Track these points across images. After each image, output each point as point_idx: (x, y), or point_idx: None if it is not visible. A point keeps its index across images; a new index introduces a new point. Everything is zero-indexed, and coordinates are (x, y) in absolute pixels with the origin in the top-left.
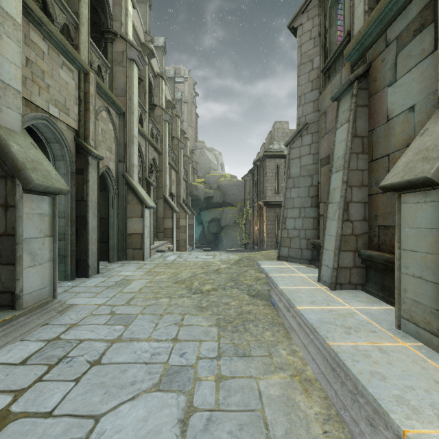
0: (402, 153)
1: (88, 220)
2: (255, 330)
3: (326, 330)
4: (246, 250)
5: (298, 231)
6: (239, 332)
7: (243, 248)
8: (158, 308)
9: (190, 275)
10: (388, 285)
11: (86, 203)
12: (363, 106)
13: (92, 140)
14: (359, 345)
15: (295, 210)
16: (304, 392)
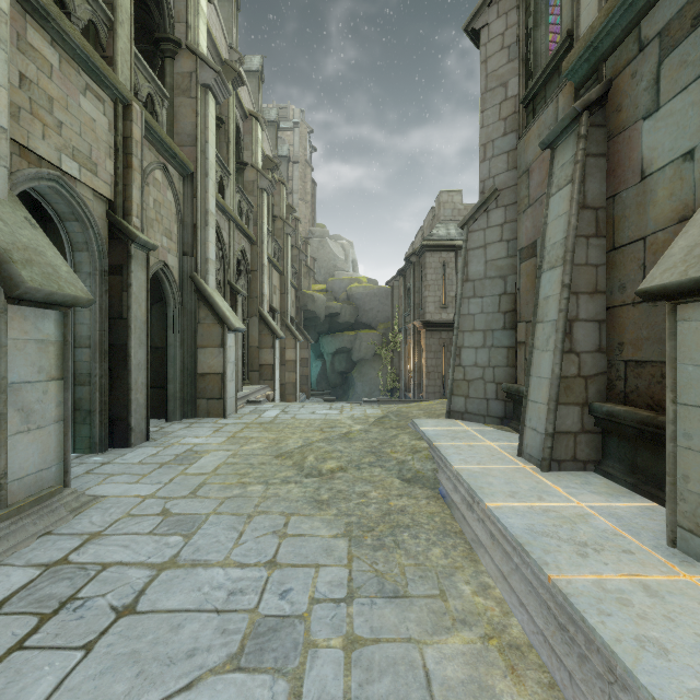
0: (671, 235)
1: (130, 351)
2: (414, 546)
3: (543, 548)
4: (394, 401)
5: (482, 370)
6: (386, 548)
7: (389, 397)
8: (244, 503)
9: (301, 443)
10: (644, 463)
11: (126, 322)
12: (597, 156)
13: (138, 218)
14: (606, 579)
15: (476, 334)
16: (509, 673)
